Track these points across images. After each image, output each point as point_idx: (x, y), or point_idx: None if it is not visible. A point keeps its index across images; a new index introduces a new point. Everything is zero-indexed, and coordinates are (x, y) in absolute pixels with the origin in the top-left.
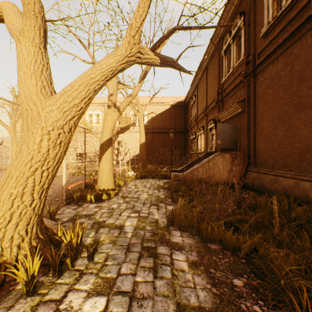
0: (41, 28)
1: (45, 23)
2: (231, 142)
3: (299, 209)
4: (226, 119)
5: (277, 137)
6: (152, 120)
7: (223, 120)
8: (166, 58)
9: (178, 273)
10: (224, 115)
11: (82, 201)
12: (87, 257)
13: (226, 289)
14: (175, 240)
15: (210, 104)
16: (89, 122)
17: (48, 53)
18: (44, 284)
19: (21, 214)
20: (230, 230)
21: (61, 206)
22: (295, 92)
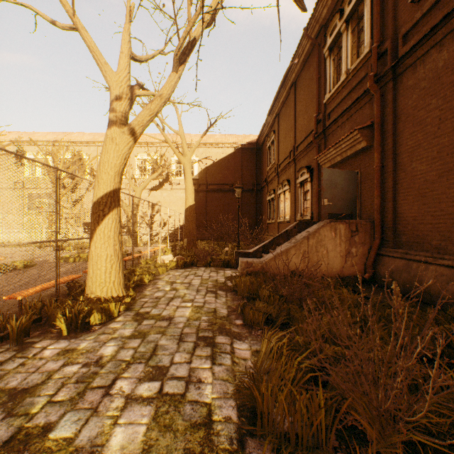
0: None
1: None
2: (346, 203)
3: None
4: (333, 164)
5: (451, 190)
6: (206, 170)
7: (326, 165)
8: None
9: None
10: (329, 157)
11: (41, 329)
12: None
13: None
14: None
15: (301, 141)
16: None
17: None
18: None
19: None
20: None
21: None
22: None
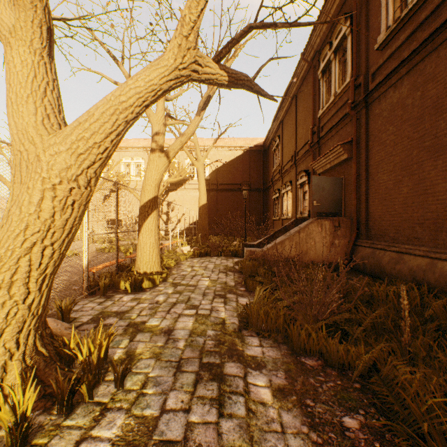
0: (43, 24)
1: (50, 17)
2: (332, 203)
3: (437, 304)
4: (324, 170)
5: (400, 195)
6: (217, 171)
7: (319, 171)
8: (237, 74)
9: (257, 408)
10: (321, 164)
11: (112, 290)
12: (115, 381)
13: (333, 434)
14: (251, 351)
15: (301, 148)
16: (126, 175)
17: (55, 65)
18: (42, 428)
19: (9, 315)
20: (335, 337)
21: (80, 298)
22: (428, 129)
